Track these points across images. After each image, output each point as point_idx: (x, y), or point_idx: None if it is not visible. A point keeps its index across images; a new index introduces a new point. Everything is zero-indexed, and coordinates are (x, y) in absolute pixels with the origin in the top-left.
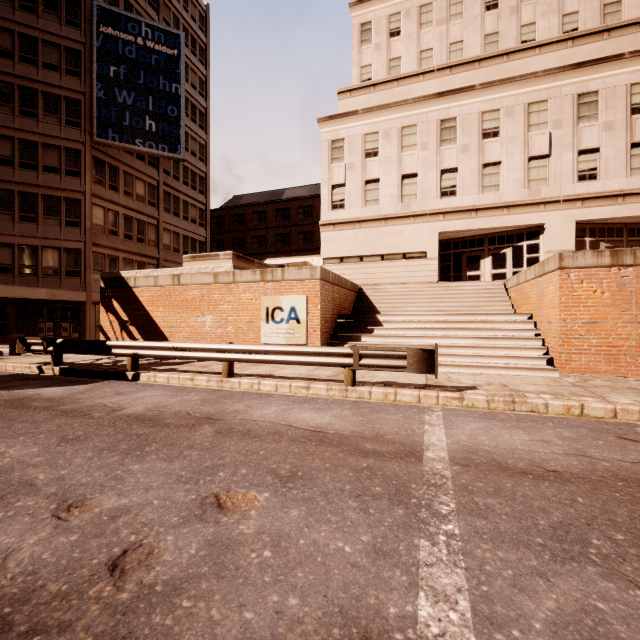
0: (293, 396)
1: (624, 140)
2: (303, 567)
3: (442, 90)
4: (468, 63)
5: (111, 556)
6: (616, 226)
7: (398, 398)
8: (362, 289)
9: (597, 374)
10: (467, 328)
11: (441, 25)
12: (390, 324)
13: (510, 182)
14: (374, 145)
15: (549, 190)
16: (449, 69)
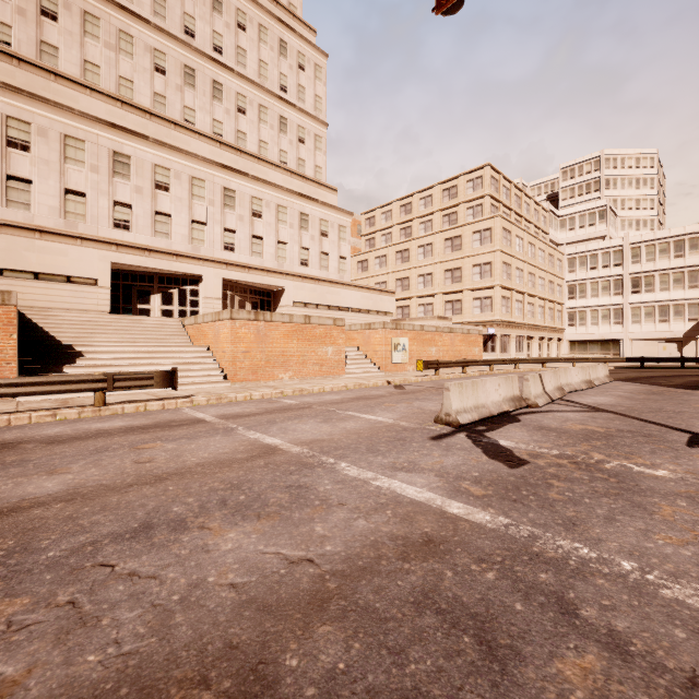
0: (51, 422)
1: (249, 231)
2: (211, 443)
3: (113, 119)
4: (140, 109)
5: (132, 463)
6: (244, 286)
7: (148, 409)
8: (24, 314)
9: (249, 381)
10: (168, 357)
11: (110, 50)
12: (93, 355)
13: (179, 235)
14: (23, 136)
15: (207, 250)
16: (121, 103)
